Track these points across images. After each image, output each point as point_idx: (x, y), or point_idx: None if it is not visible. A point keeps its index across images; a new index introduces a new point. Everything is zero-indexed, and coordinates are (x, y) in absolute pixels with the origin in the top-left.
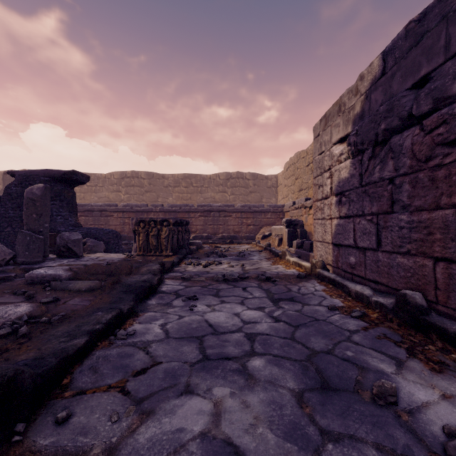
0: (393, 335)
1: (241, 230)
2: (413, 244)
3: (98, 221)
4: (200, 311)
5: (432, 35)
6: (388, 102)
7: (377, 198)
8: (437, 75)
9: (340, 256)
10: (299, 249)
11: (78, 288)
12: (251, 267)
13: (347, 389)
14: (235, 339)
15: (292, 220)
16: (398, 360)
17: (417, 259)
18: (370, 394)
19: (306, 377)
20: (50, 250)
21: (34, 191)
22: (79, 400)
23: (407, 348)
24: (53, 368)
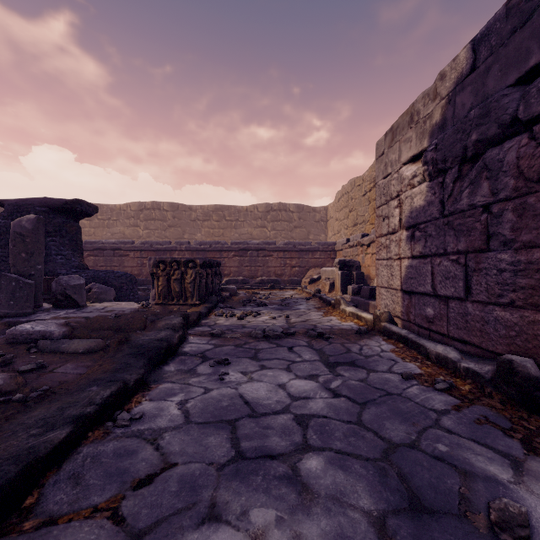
0: (498, 419)
1: (284, 273)
2: (519, 292)
3: (111, 261)
4: (233, 382)
5: None
6: (482, 105)
7: (466, 231)
8: None
9: (412, 307)
10: (356, 296)
11: (74, 349)
12: (297, 319)
13: (449, 510)
14: (281, 424)
15: (346, 261)
16: (513, 458)
17: (524, 313)
18: (485, 519)
19: (386, 490)
20: (46, 298)
21: (23, 223)
22: (45, 535)
23: (521, 438)
24: (9, 483)
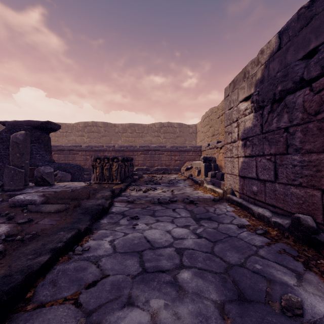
0: (291, 250)
1: (170, 164)
2: (304, 178)
3: (67, 157)
4: (140, 229)
5: (320, 18)
6: (284, 70)
7: (275, 142)
8: (323, 48)
9: (245, 185)
10: (213, 178)
11: (48, 210)
12: (178, 192)
13: (259, 300)
14: (167, 253)
15: (207, 157)
16: (297, 272)
17: (307, 190)
18: (279, 305)
19: (225, 289)
20: (30, 179)
21: (18, 136)
22: (39, 313)
23: (303, 261)
24: (19, 285)
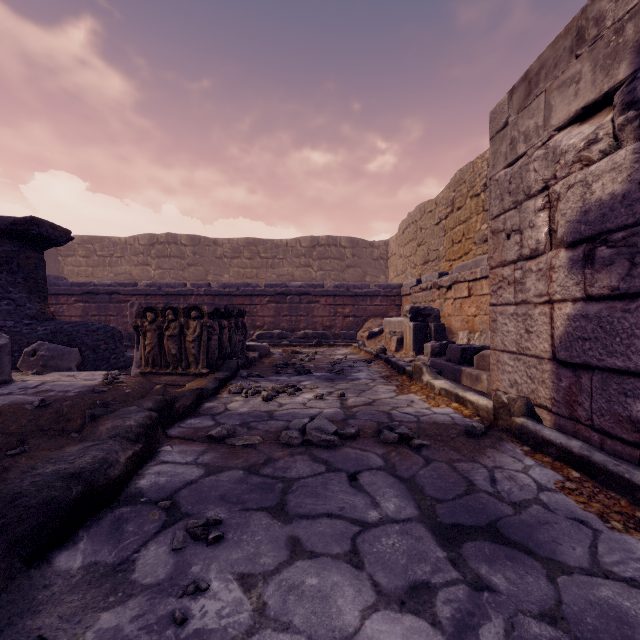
0: None
1: (334, 324)
2: None
3: (106, 309)
4: (208, 635)
5: None
6: None
7: None
8: None
9: (581, 393)
10: (437, 359)
11: None
12: (358, 399)
13: None
14: None
15: (421, 308)
16: None
17: None
18: None
19: None
20: None
21: None
22: None
23: None
24: None
